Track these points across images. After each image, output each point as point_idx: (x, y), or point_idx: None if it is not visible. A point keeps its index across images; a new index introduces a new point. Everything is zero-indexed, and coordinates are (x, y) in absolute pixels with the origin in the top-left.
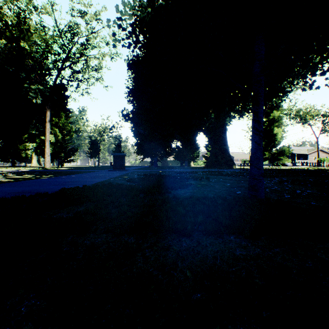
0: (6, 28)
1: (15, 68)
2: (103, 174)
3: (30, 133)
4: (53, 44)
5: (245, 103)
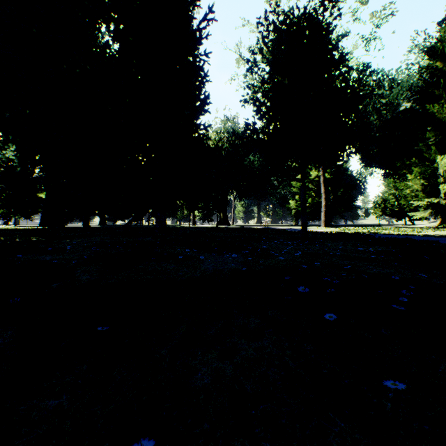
0: None
1: None
2: None
3: None
4: None
5: None
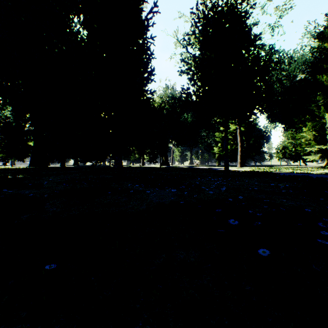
0: None
1: None
2: None
3: None
4: None
5: None
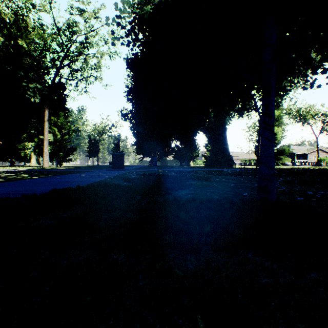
0: (4, 25)
1: (13, 67)
2: (101, 174)
3: (29, 133)
4: (51, 42)
5: (245, 102)
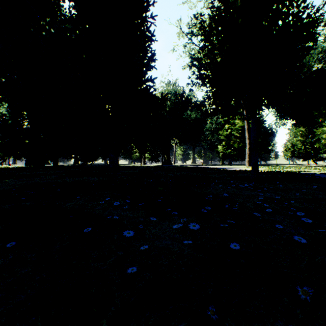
0: None
1: None
2: None
3: None
4: None
5: None
